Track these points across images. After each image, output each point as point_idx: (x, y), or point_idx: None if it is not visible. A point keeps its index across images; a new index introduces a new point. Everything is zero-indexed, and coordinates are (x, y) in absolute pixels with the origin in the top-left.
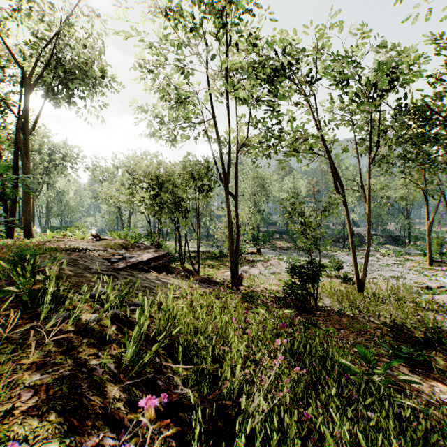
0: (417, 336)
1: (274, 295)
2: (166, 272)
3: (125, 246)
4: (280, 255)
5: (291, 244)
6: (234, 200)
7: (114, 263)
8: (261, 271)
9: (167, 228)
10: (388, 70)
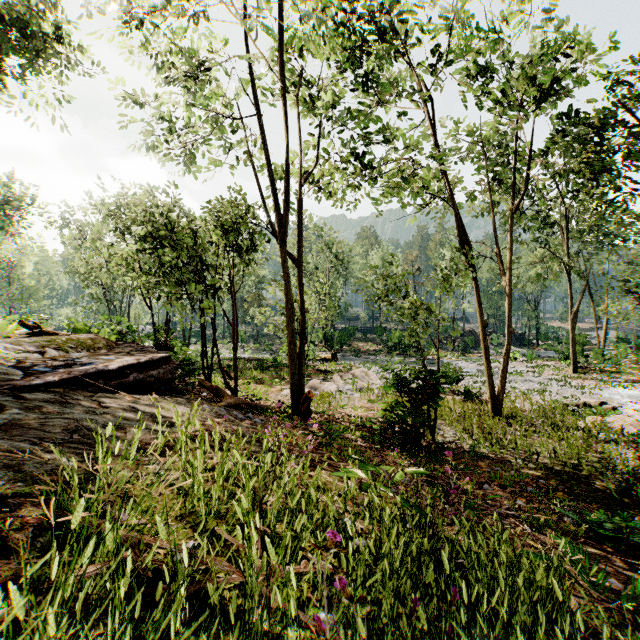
0: (603, 488)
1: (363, 425)
2: (167, 391)
3: (91, 346)
4: (366, 363)
5: (380, 346)
6: (297, 266)
7: (31, 376)
8: (340, 386)
9: (176, 313)
10: (547, 56)
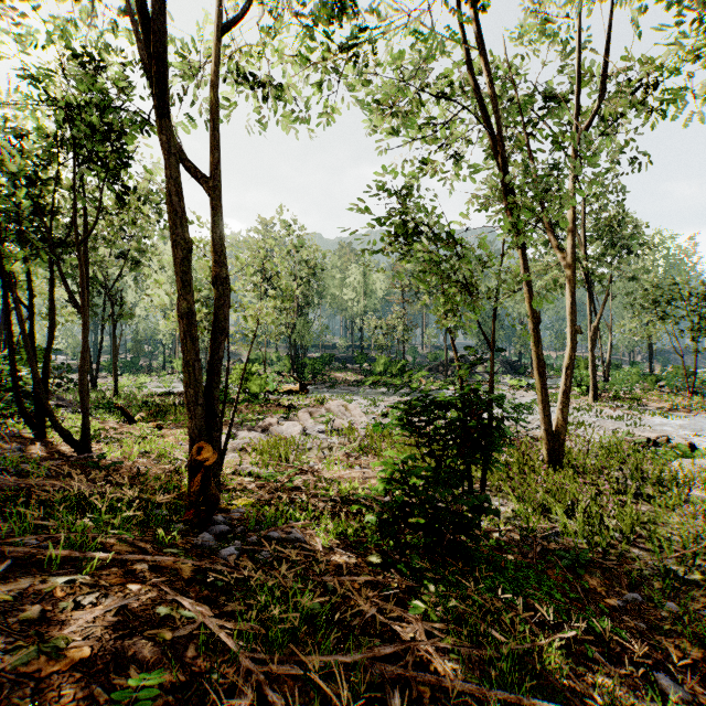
0: None
1: (342, 497)
2: None
3: None
4: (345, 395)
5: (362, 376)
6: (210, 187)
7: None
8: (307, 427)
9: None
10: None
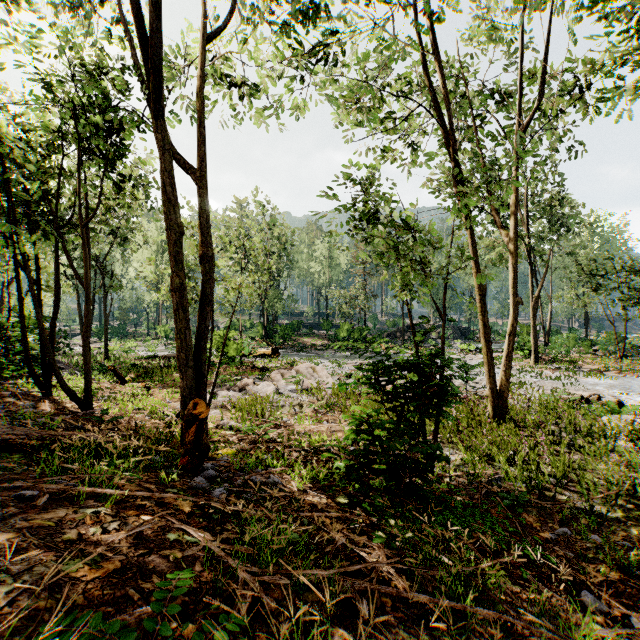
0: None
1: (312, 448)
2: None
3: None
4: (313, 358)
5: (327, 341)
6: (197, 177)
7: None
8: (280, 387)
9: None
10: None
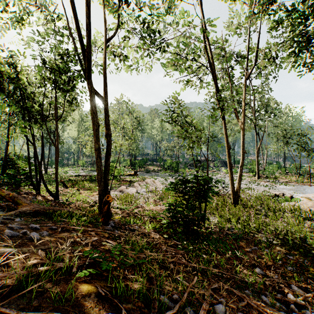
0: None
1: (153, 216)
2: None
3: None
4: (153, 176)
5: (160, 168)
6: (104, 100)
7: None
8: (138, 190)
9: None
10: None
